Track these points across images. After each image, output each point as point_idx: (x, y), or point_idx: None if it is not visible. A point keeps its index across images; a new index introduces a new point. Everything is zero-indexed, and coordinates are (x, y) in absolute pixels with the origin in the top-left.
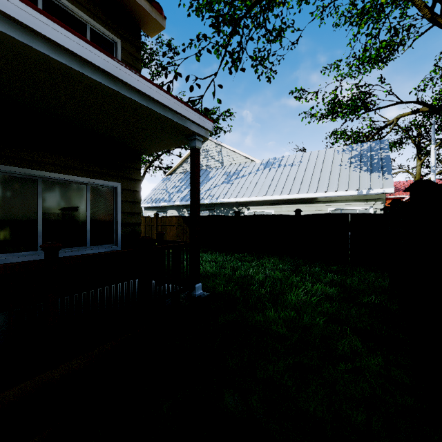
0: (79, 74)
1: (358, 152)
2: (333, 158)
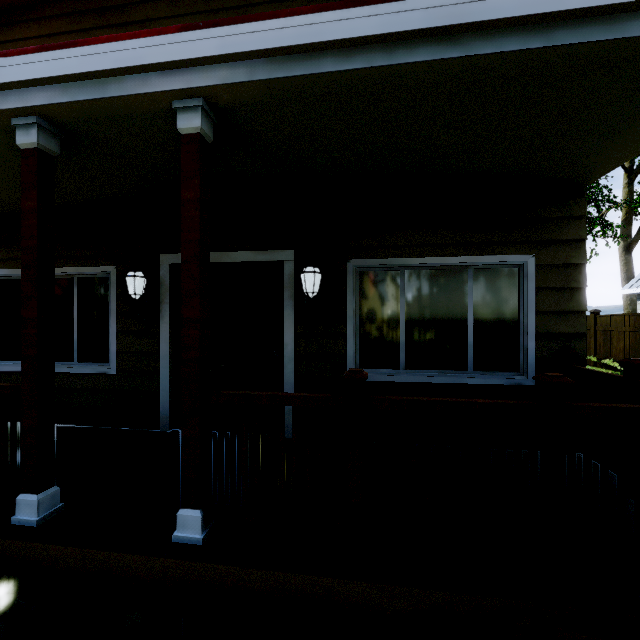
0: (388, 71)
1: None
2: None
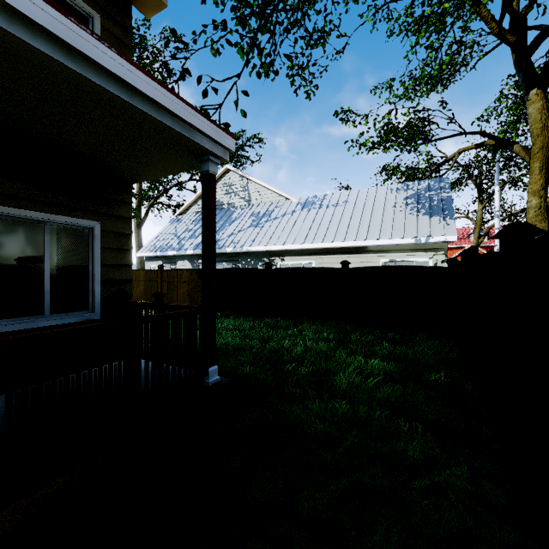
0: (3, 33)
1: (414, 192)
2: (386, 198)
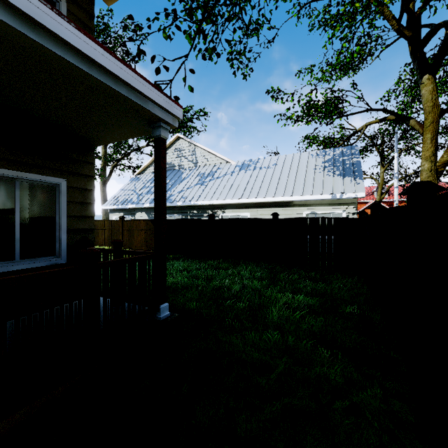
0: None
1: (331, 157)
2: (308, 162)
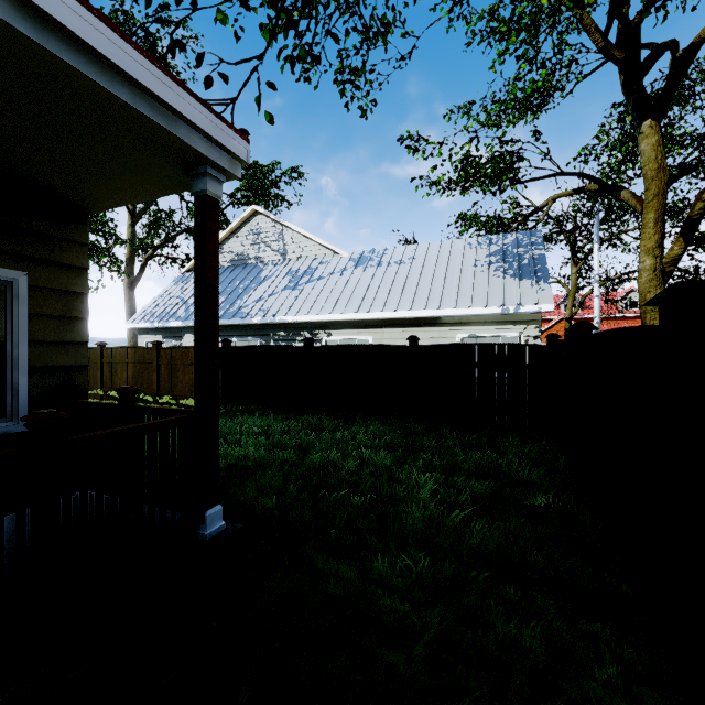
0: None
1: (499, 248)
2: (464, 255)
